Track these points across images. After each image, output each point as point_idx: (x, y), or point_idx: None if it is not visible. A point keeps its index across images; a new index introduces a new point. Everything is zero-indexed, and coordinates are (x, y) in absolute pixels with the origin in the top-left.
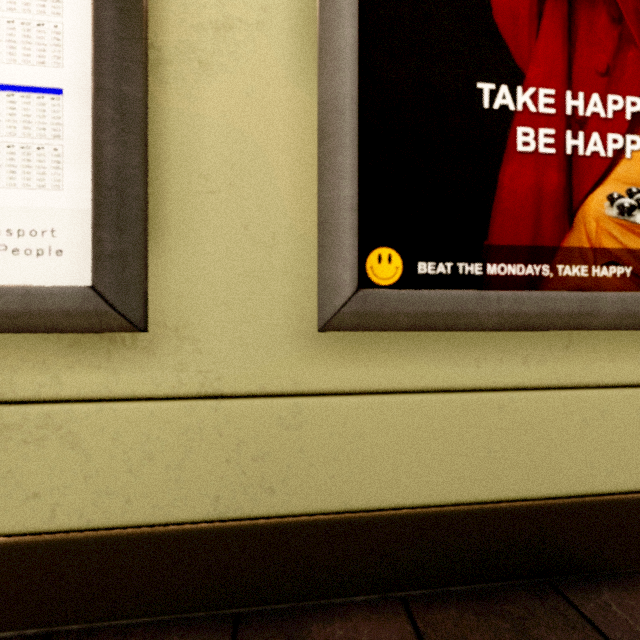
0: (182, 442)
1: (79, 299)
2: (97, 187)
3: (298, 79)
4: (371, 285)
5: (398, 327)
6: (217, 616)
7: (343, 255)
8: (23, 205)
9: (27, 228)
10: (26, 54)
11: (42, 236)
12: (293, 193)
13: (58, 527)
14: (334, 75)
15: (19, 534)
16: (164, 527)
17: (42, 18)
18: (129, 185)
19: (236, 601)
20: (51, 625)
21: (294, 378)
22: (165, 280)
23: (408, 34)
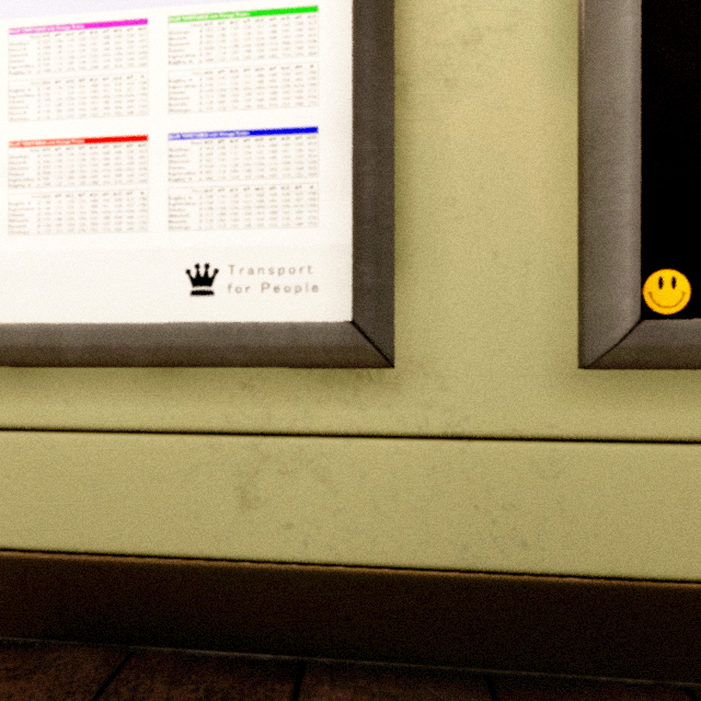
0: (428, 484)
1: (340, 334)
2: (357, 222)
3: (555, 84)
4: (649, 314)
5: (687, 364)
6: (464, 673)
7: (622, 280)
8: (283, 244)
9: (286, 266)
10: (285, 97)
11: (299, 273)
12: (549, 213)
13: (309, 559)
14: (610, 73)
15: (275, 561)
16: (410, 571)
17: (299, 60)
18: (384, 217)
19: (485, 660)
20: (303, 654)
21: (550, 420)
22: (411, 313)
23: (698, 11)
